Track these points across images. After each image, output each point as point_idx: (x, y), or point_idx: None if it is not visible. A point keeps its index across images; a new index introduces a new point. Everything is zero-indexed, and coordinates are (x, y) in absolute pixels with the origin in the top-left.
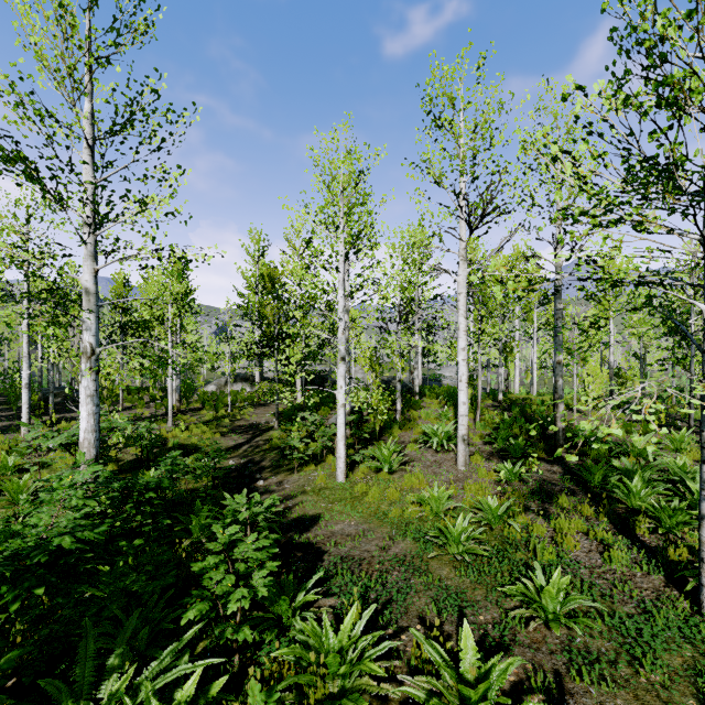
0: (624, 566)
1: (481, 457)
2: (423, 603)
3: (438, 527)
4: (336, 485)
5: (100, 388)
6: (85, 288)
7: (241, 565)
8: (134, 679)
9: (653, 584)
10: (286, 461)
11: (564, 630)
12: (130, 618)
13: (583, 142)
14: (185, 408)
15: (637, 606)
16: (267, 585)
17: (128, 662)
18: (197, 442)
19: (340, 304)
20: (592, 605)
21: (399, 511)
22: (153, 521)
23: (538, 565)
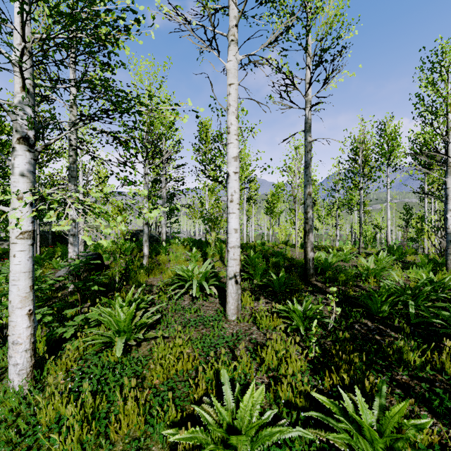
0: None
1: (249, 297)
2: None
3: None
4: (1, 405)
5: None
6: None
7: None
8: None
9: None
10: None
11: None
12: None
13: None
14: None
15: None
16: None
17: None
18: None
19: (18, 28)
20: None
21: None
22: None
23: None
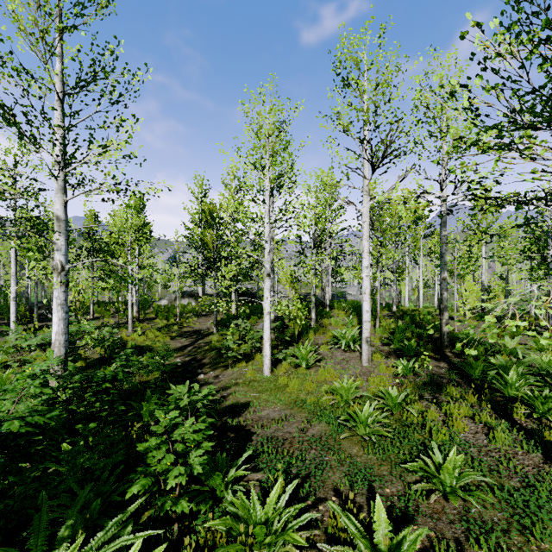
0: (507, 446)
1: (381, 356)
2: (337, 477)
3: (348, 412)
4: (263, 378)
5: (74, 301)
6: (56, 215)
7: (180, 446)
8: (85, 545)
9: (533, 461)
10: (223, 359)
11: (460, 502)
12: (82, 492)
13: (477, 77)
14: (143, 317)
15: (521, 480)
16: (202, 463)
17: (80, 531)
18: (151, 344)
19: (266, 230)
20: (484, 480)
21: (315, 399)
22: (110, 407)
23: (435, 445)
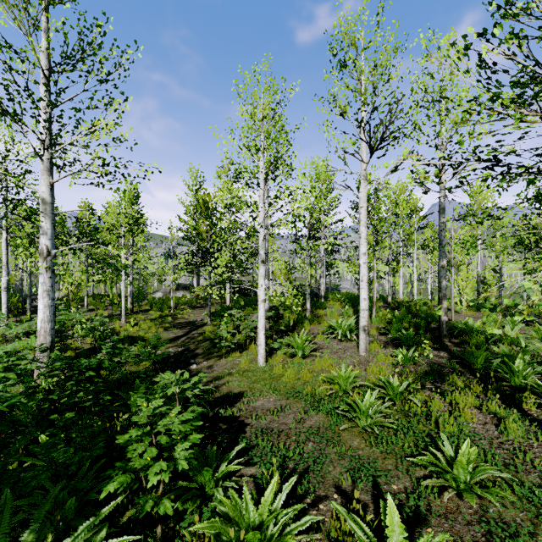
0: (520, 437)
1: (379, 345)
2: (338, 472)
3: (347, 402)
4: (257, 368)
5: (67, 292)
6: (42, 198)
7: (163, 438)
8: None
9: None
10: (216, 349)
11: (476, 499)
12: (52, 491)
13: (497, 25)
14: (137, 309)
15: (540, 475)
16: (188, 457)
17: (50, 534)
18: (144, 334)
19: (261, 216)
20: (502, 475)
21: (311, 389)
22: (96, 397)
23: (444, 437)
